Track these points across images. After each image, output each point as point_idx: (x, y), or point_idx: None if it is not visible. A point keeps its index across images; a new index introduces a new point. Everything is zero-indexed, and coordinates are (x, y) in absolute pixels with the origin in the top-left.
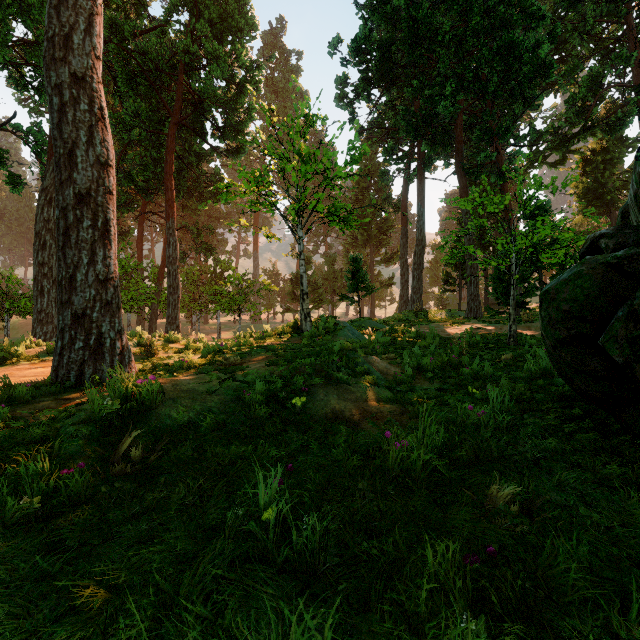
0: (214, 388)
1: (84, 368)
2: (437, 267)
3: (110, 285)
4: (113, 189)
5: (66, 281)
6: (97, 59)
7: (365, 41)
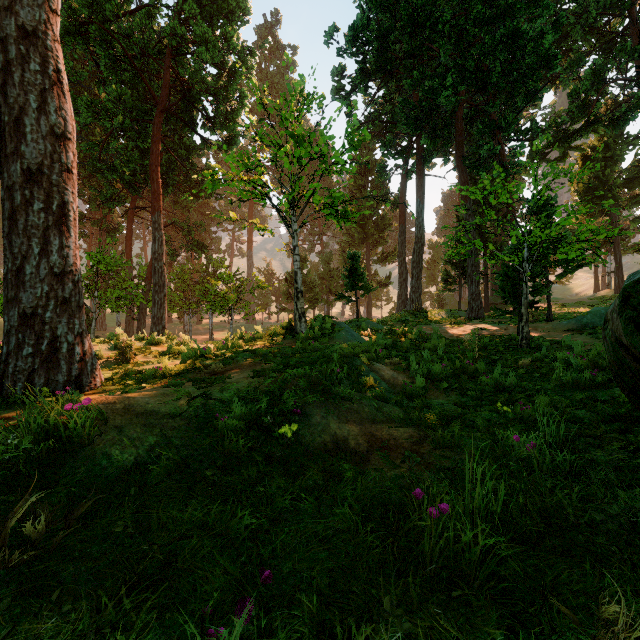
0: (180, 409)
1: (34, 378)
2: (434, 266)
3: (68, 280)
4: (73, 167)
5: (12, 274)
6: (53, 13)
7: (363, 29)
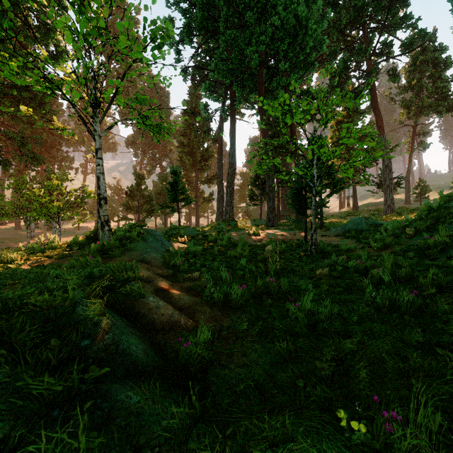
0: None
1: None
2: (244, 189)
3: None
4: None
5: None
6: None
7: None
